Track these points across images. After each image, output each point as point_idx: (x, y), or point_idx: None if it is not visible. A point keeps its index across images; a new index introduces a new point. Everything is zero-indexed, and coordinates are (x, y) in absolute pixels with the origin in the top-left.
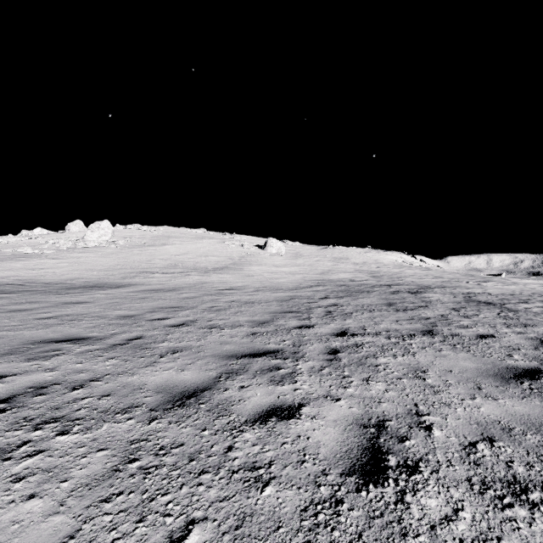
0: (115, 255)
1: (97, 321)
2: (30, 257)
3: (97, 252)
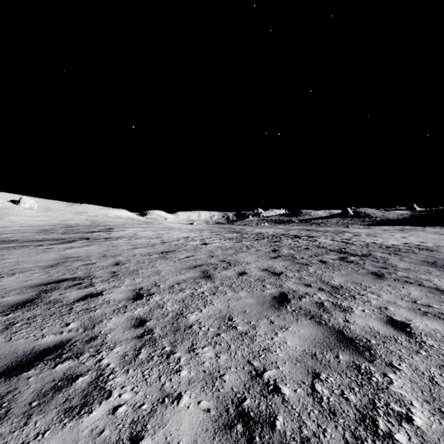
0: None
1: None
2: None
3: None
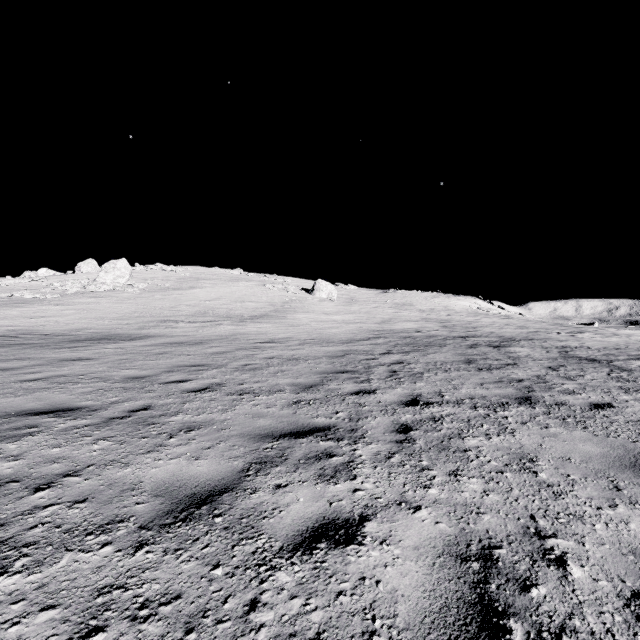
0: (133, 301)
1: (97, 385)
2: (30, 303)
3: (111, 297)
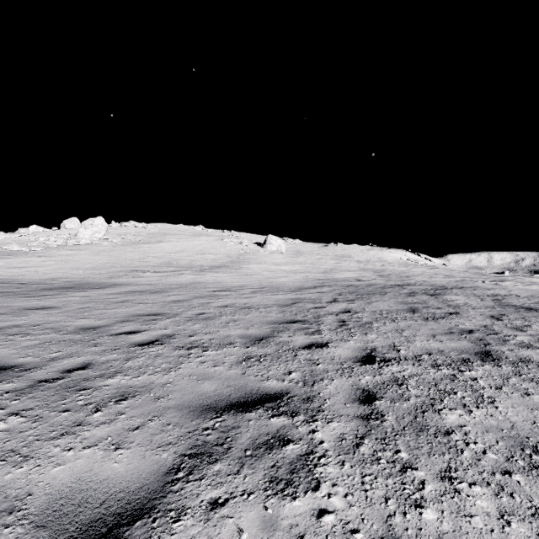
0: (107, 253)
1: (46, 337)
2: (16, 255)
3: (88, 249)
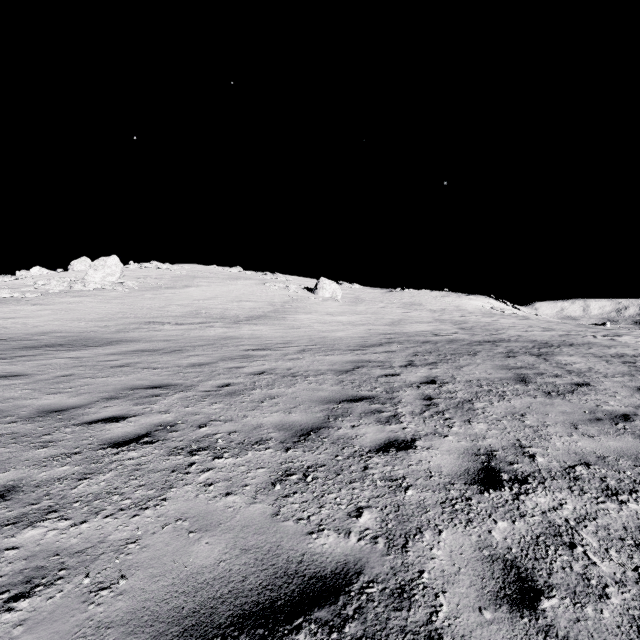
0: (120, 300)
1: None
2: (5, 302)
3: (96, 296)
